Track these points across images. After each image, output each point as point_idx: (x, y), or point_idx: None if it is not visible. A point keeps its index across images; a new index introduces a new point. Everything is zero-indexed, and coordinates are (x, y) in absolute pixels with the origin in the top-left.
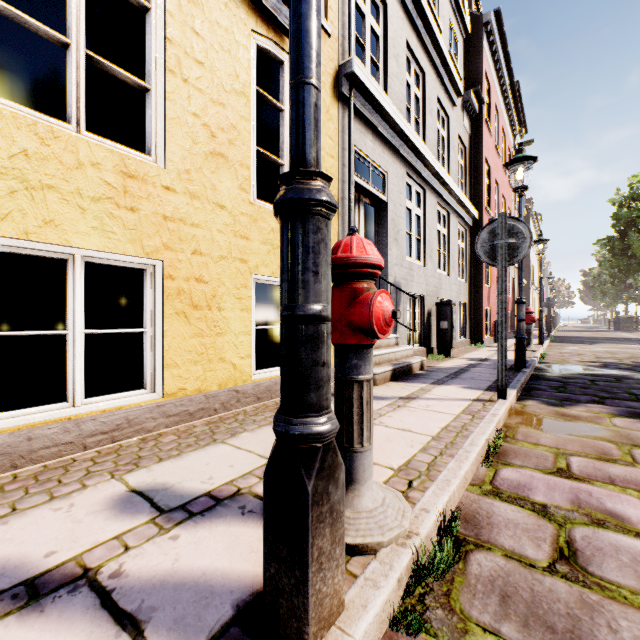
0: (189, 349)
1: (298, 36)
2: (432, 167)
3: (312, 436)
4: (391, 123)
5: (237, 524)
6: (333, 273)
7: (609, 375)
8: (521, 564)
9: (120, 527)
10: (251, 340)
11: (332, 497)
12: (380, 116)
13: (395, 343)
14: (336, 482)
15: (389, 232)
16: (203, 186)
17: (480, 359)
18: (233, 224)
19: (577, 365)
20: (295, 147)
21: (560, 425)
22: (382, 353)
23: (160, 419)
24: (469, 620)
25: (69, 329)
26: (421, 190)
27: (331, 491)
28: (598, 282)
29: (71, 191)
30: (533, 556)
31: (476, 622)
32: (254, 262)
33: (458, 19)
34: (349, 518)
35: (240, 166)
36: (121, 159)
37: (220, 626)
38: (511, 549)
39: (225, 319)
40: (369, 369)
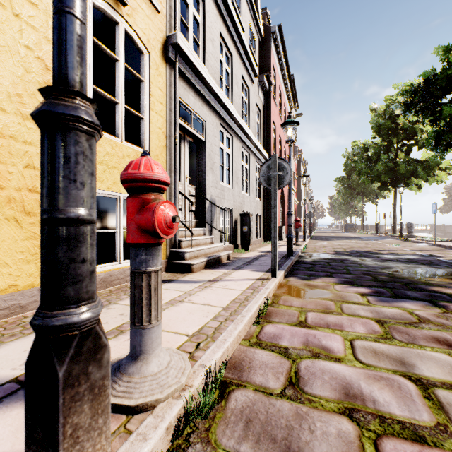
0: (21, 250)
1: None
2: (237, 121)
3: (67, 326)
4: (208, 86)
5: None
6: (126, 186)
7: (338, 259)
8: (264, 394)
9: None
10: None
11: (93, 376)
12: (199, 80)
13: (211, 242)
14: (99, 362)
15: (207, 163)
16: None
17: (267, 251)
18: None
19: (322, 253)
20: (56, 67)
21: (306, 292)
22: (200, 249)
23: None
24: (219, 447)
25: None
26: (230, 136)
27: (92, 371)
28: (337, 203)
29: None
30: (273, 386)
31: (224, 448)
32: None
33: (256, 25)
34: (136, 383)
35: None
36: None
37: None
38: (260, 384)
39: None
40: (157, 262)
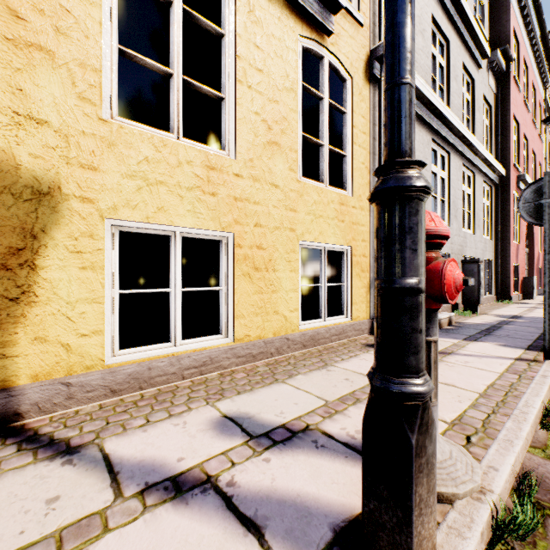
0: (252, 303)
1: (395, 43)
2: (458, 131)
3: (413, 395)
4: (418, 95)
5: (314, 456)
6: None
7: None
8: None
9: (223, 445)
10: (298, 296)
11: (427, 450)
12: None
13: None
14: (430, 437)
15: None
16: (262, 170)
17: (511, 316)
18: (284, 200)
19: None
20: (392, 140)
21: None
22: None
23: (232, 359)
24: None
25: (172, 288)
26: (446, 154)
27: (427, 445)
28: None
29: (174, 184)
30: None
31: None
32: (300, 230)
33: None
34: None
35: (289, 151)
36: (206, 156)
37: (324, 544)
38: None
39: (278, 279)
40: (436, 331)
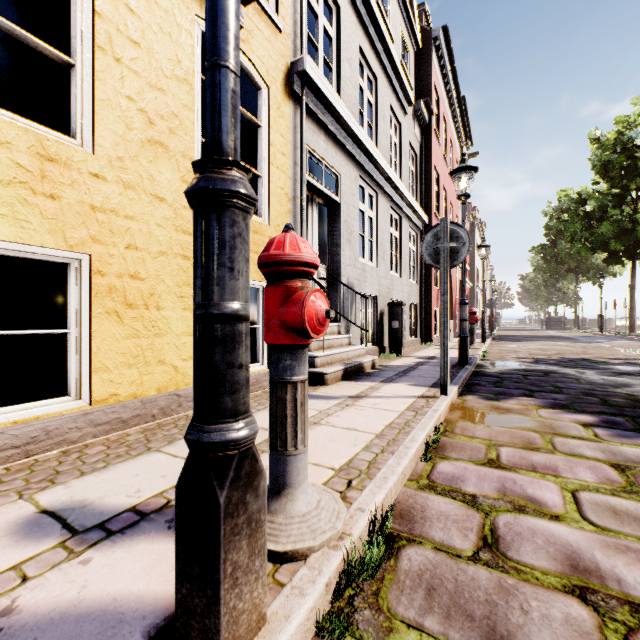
0: (122, 351)
1: (213, 14)
2: (384, 171)
3: (226, 443)
4: (344, 125)
5: (161, 540)
6: (266, 271)
7: (539, 370)
8: (448, 555)
9: (20, 555)
10: None
11: (250, 507)
12: (333, 117)
13: (348, 343)
14: (255, 490)
15: (342, 233)
16: (139, 176)
17: (428, 357)
18: (174, 218)
19: (513, 361)
20: (210, 133)
21: (494, 418)
22: (334, 353)
23: (87, 428)
24: (395, 617)
25: None
26: (374, 193)
27: (249, 500)
28: (533, 285)
29: None
30: (460, 546)
31: (401, 619)
32: None
33: (409, 31)
34: (281, 524)
35: (182, 157)
36: (38, 140)
37: None
38: (441, 541)
39: (165, 319)
40: (304, 370)
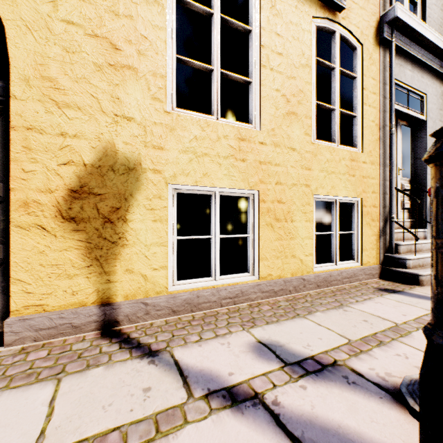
0: (273, 248)
1: None
2: None
3: None
4: (431, 48)
5: (347, 391)
6: None
7: None
8: None
9: (263, 367)
10: (312, 243)
11: None
12: (420, 46)
13: None
14: None
15: (428, 147)
16: (282, 137)
17: None
18: (300, 160)
19: None
20: None
21: None
22: (425, 256)
23: (258, 293)
24: None
25: (212, 235)
26: None
27: None
28: None
29: (214, 155)
30: None
31: None
32: (314, 186)
33: None
34: None
35: (305, 118)
36: (237, 130)
37: None
38: None
39: (295, 228)
40: None
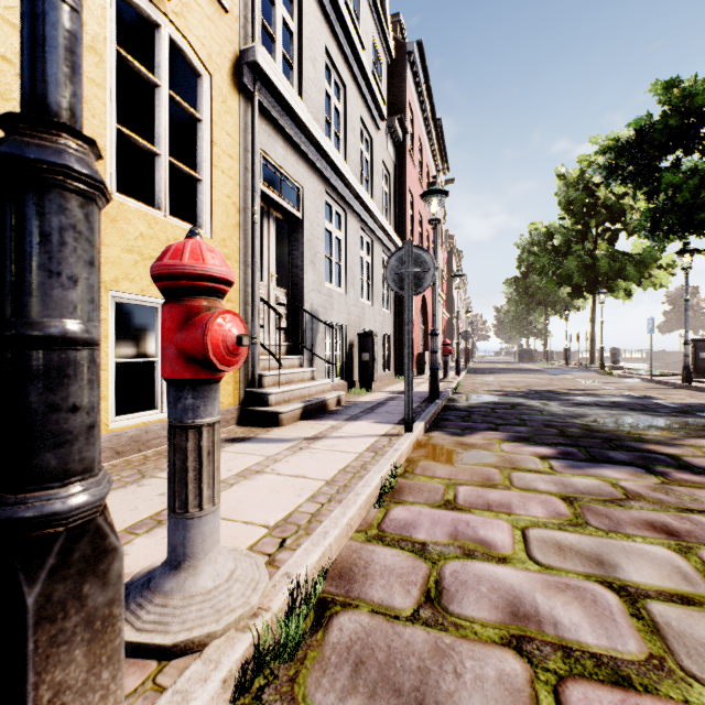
0: None
1: None
2: (353, 189)
3: (43, 518)
4: (306, 132)
5: None
6: (161, 285)
7: (507, 403)
8: (386, 618)
9: None
10: (107, 377)
11: (92, 601)
12: (293, 121)
13: (311, 377)
14: (102, 577)
15: (305, 253)
16: None
17: (400, 392)
18: None
19: (484, 394)
20: (26, 82)
21: (457, 455)
22: (293, 389)
23: None
24: None
25: None
26: (343, 212)
27: (89, 592)
28: (507, 318)
29: None
30: (400, 605)
31: None
32: (112, 274)
33: (382, 40)
34: (176, 607)
35: None
36: None
37: None
38: (380, 602)
39: None
40: (212, 410)
